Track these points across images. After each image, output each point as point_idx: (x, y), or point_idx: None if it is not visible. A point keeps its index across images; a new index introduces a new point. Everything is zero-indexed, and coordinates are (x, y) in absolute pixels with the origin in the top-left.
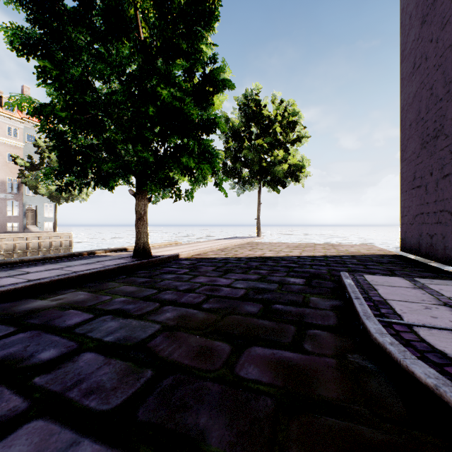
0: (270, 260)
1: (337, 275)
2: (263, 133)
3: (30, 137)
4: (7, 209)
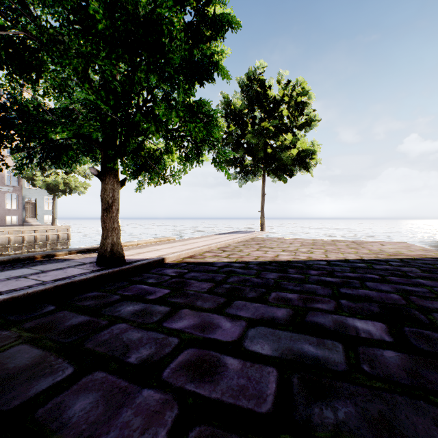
0: (292, 269)
1: (432, 310)
2: (267, 117)
3: None
4: (6, 202)
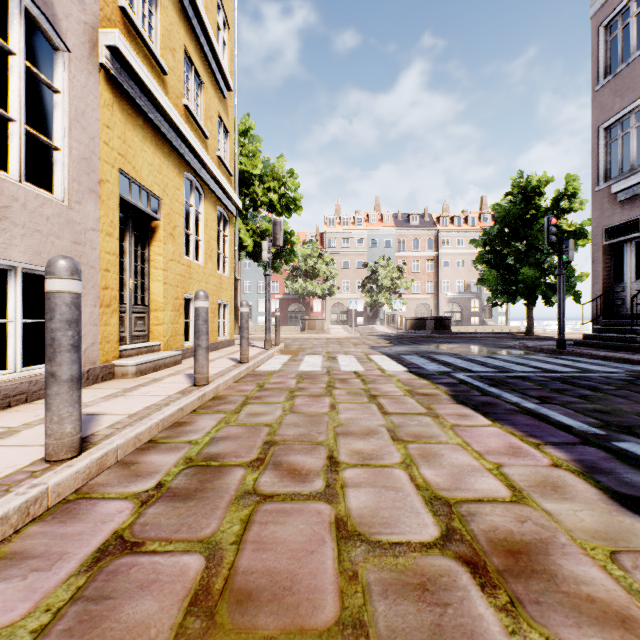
0: None
1: None
2: None
3: None
4: (470, 306)
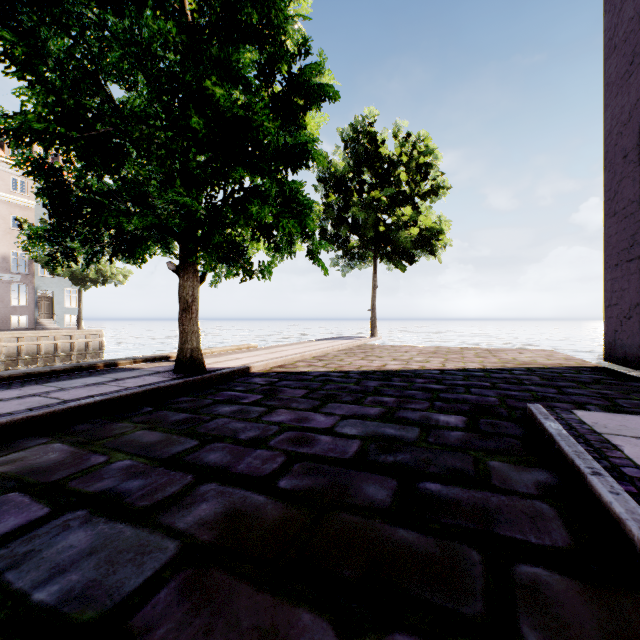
0: (397, 378)
1: (519, 408)
2: (380, 183)
3: None
4: (11, 296)
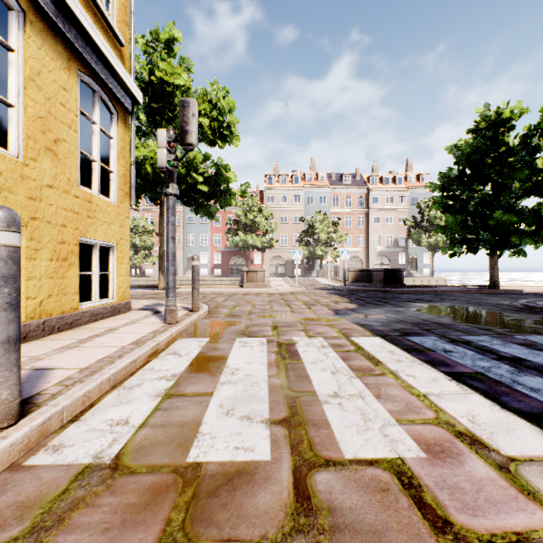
0: None
1: None
2: None
3: (410, 198)
4: (398, 259)
